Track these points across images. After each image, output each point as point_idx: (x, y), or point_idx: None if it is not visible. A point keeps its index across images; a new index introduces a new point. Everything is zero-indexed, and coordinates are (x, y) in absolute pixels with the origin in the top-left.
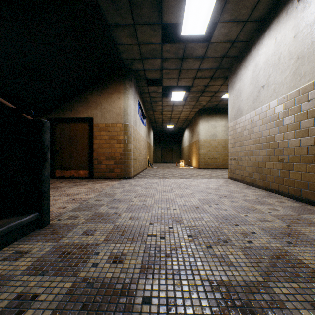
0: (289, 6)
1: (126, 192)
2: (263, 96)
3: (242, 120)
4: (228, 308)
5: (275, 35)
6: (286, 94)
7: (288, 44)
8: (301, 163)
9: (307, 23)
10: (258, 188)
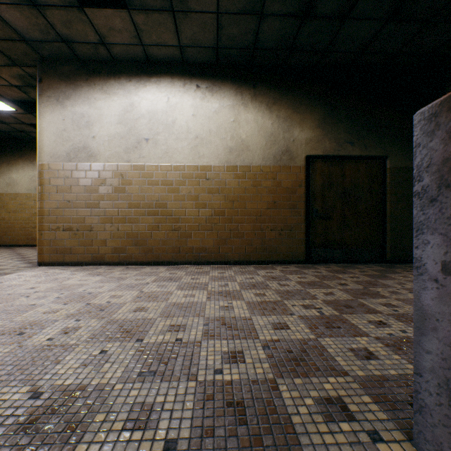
0: (188, 81)
1: (32, 369)
2: (147, 151)
3: (96, 168)
4: (367, 296)
5: (169, 94)
6: (184, 164)
7: (186, 117)
8: (201, 231)
9: (207, 114)
10: (137, 265)
